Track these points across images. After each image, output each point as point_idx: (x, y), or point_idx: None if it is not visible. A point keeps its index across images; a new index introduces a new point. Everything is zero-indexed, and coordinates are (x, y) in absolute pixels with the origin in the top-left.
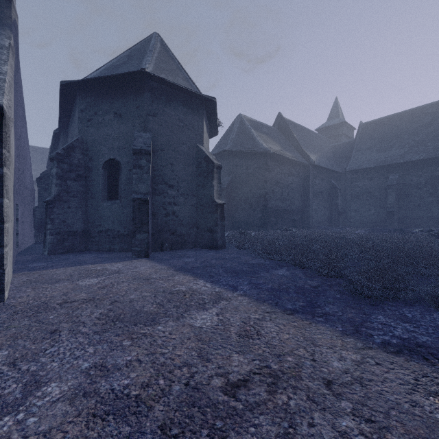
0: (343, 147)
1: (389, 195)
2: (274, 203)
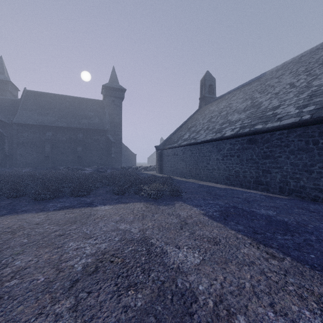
0: (9, 102)
1: (47, 146)
2: None
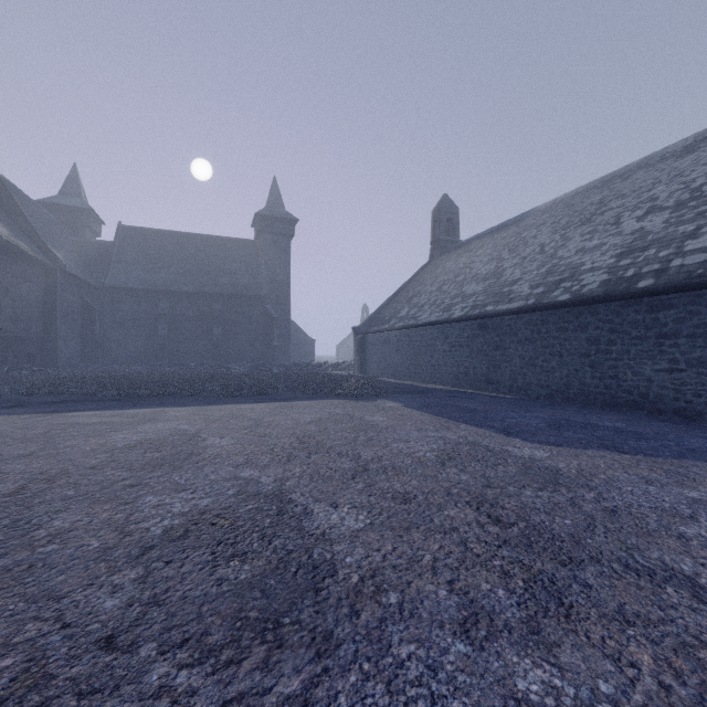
0: (94, 249)
1: (162, 326)
2: (1, 325)
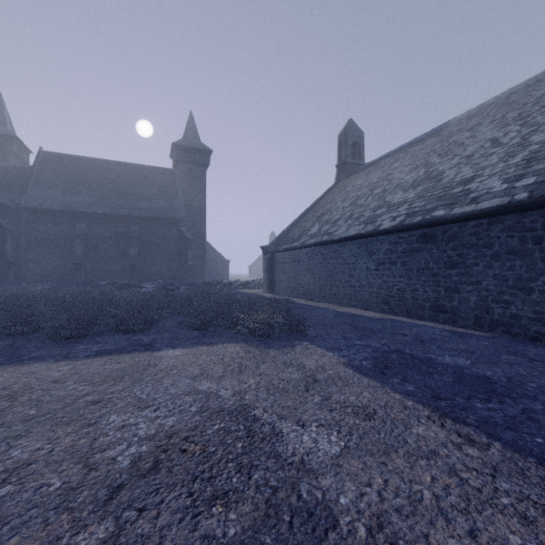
0: (14, 172)
1: (77, 246)
2: None
